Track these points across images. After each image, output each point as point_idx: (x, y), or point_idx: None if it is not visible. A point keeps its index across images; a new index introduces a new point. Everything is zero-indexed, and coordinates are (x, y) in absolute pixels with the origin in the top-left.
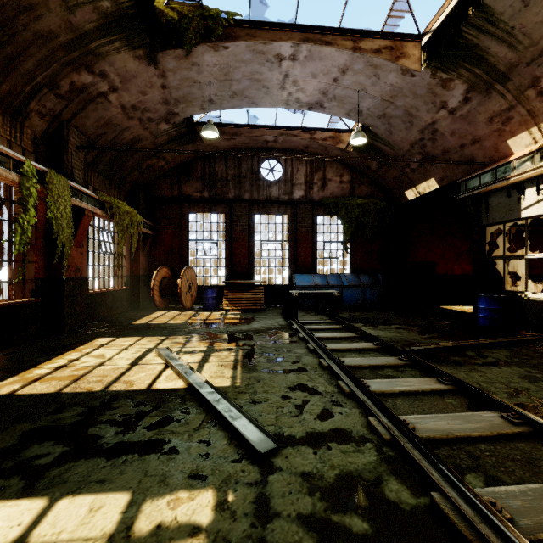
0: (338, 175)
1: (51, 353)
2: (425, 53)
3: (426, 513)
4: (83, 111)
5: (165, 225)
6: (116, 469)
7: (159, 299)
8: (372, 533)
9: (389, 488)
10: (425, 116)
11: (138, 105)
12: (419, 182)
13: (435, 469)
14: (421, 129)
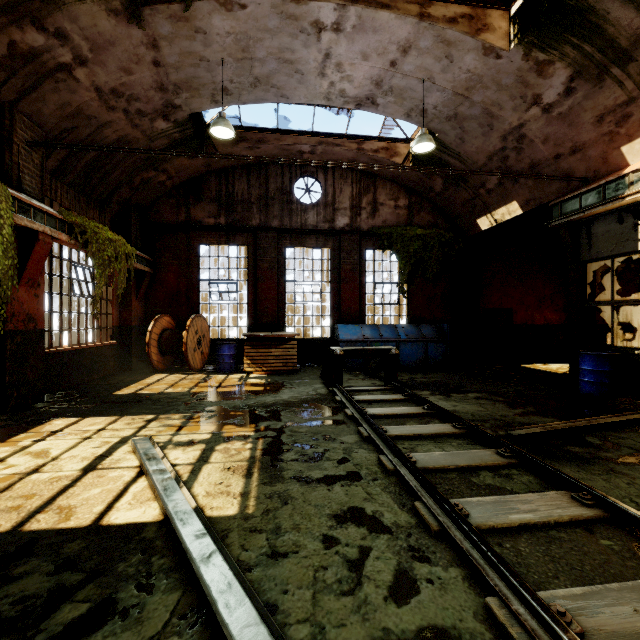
0: (393, 198)
1: None
2: (516, 24)
3: None
4: (36, 91)
5: (168, 260)
6: None
7: (157, 358)
8: None
9: None
10: (510, 116)
11: (121, 90)
12: (496, 207)
13: None
14: (503, 135)
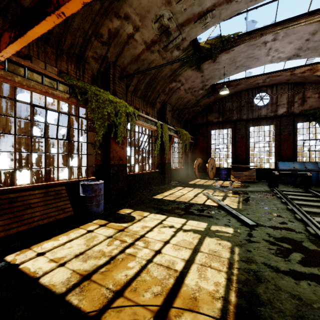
0: (317, 92)
1: (165, 189)
2: None
3: (319, 251)
4: (171, 96)
5: (199, 137)
6: (201, 218)
7: (197, 173)
8: (291, 248)
9: (305, 244)
10: None
11: (191, 87)
12: None
13: None
14: None
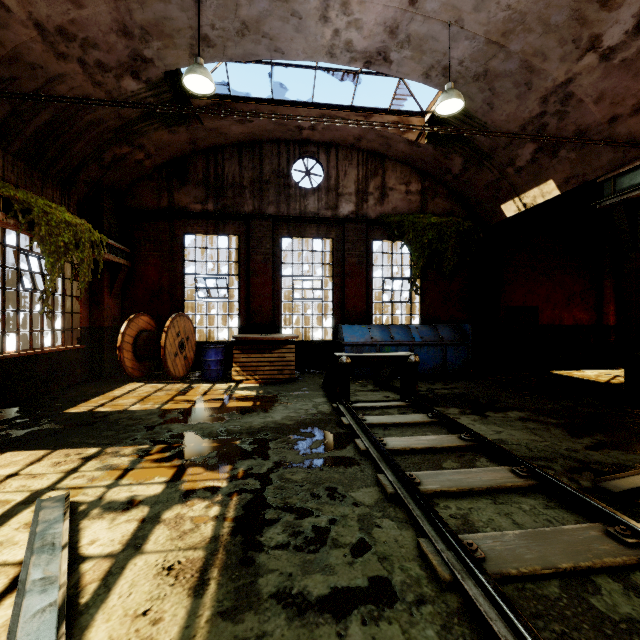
0: (404, 182)
1: None
2: None
3: None
4: None
5: (149, 251)
6: None
7: (132, 364)
8: None
9: None
10: (555, 70)
11: (72, 30)
12: (527, 189)
13: None
14: (543, 95)
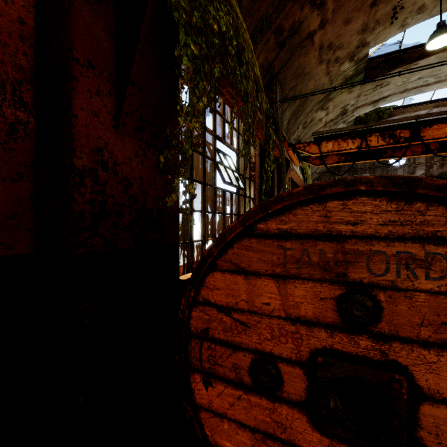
0: None
1: None
2: None
3: None
4: None
5: None
6: None
7: None
8: None
9: None
10: None
11: None
12: None
13: None
14: None
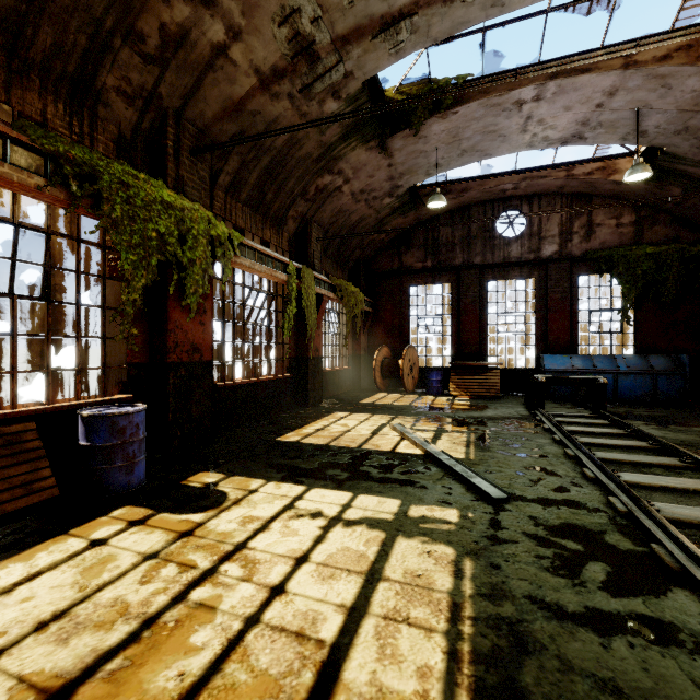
0: (614, 216)
1: (307, 419)
2: None
3: (640, 554)
4: (322, 207)
5: (385, 301)
6: (387, 489)
7: (380, 380)
8: (583, 551)
9: (610, 537)
10: None
11: (366, 188)
12: None
13: (663, 532)
14: None
